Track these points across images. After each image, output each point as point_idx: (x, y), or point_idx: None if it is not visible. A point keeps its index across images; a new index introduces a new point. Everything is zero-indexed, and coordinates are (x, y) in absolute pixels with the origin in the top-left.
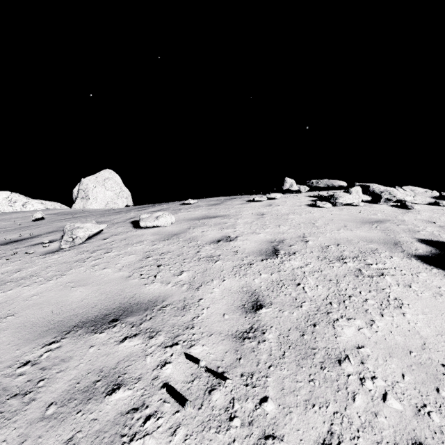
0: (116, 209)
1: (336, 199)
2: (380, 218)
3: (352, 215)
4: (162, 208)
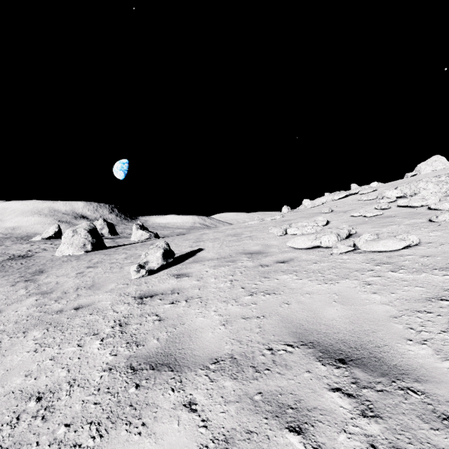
0: None
1: None
2: None
3: None
4: None
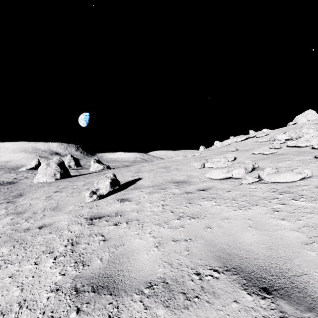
0: None
1: None
2: None
3: None
4: None
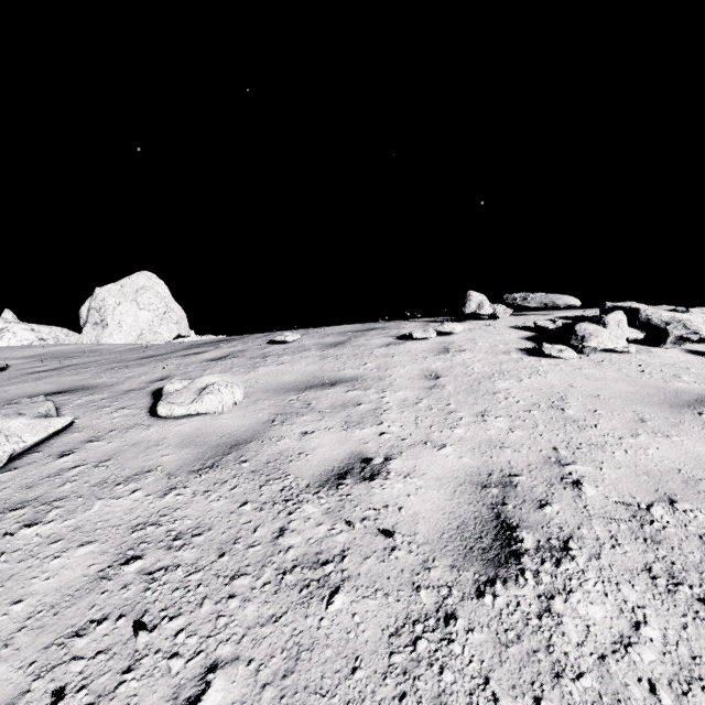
0: (150, 348)
1: (582, 339)
2: (699, 390)
3: (632, 382)
4: (231, 352)
